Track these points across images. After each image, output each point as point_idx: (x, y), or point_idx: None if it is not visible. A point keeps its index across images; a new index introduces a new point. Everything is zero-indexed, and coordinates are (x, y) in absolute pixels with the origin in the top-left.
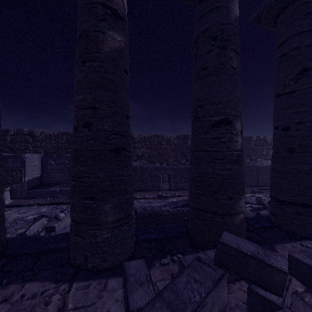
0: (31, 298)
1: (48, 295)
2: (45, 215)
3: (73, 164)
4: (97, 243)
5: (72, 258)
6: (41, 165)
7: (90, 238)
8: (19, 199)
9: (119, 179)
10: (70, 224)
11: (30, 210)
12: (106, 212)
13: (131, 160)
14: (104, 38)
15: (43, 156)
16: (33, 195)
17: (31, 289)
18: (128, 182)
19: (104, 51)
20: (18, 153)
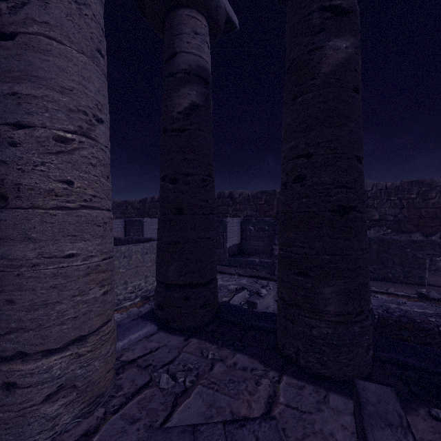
0: (242, 370)
1: (258, 375)
2: (246, 288)
3: (281, 229)
4: (312, 337)
5: (281, 344)
6: (240, 231)
7: (303, 327)
8: (222, 265)
9: (345, 254)
10: (278, 303)
11: (232, 279)
12: (325, 297)
13: (365, 225)
14: (322, 55)
15: (242, 221)
16: (233, 264)
17: (242, 361)
18: (360, 260)
19: (321, 73)
20: (220, 217)
